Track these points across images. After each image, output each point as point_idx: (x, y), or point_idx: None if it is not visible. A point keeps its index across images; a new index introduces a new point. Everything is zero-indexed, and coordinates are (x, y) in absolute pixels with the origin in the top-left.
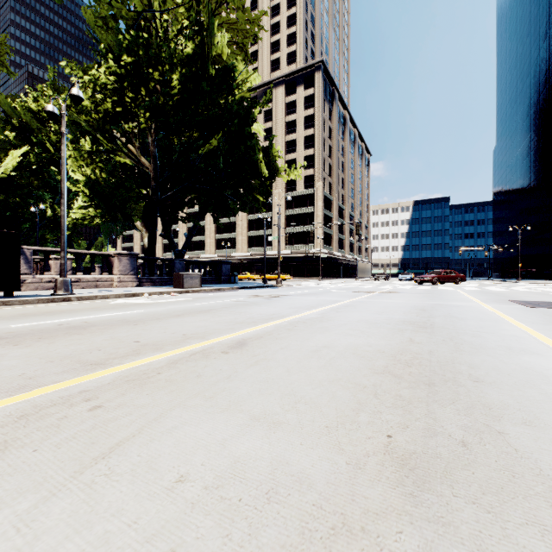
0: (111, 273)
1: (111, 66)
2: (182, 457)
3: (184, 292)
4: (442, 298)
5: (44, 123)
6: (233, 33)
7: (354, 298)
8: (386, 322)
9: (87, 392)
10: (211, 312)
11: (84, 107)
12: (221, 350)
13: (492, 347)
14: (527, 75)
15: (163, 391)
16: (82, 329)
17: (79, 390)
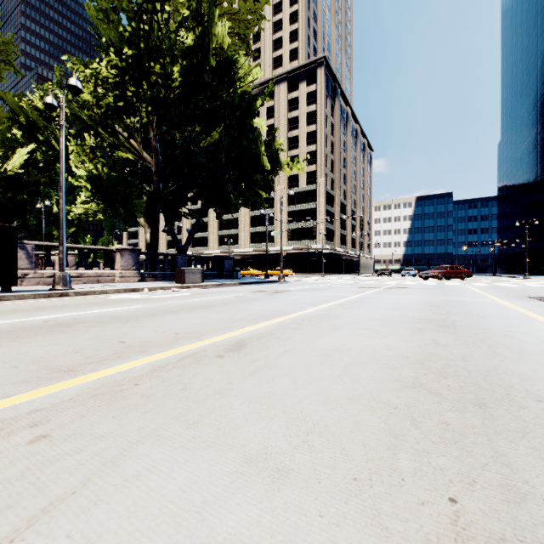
0: (113, 269)
1: (112, 60)
2: (134, 541)
3: (185, 288)
4: (453, 294)
5: (50, 121)
6: (235, 24)
7: (360, 294)
8: (401, 319)
9: (38, 413)
10: (210, 308)
11: (85, 101)
12: (215, 353)
13: (536, 351)
14: (533, 67)
15: (135, 411)
16: (67, 326)
17: (30, 409)
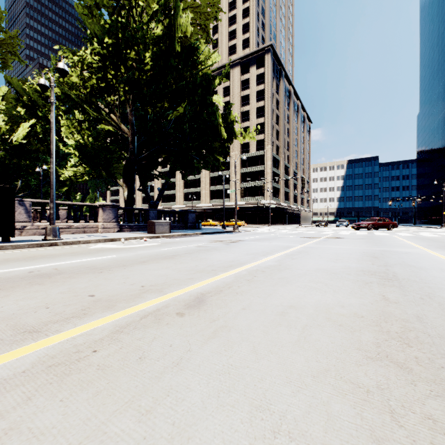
0: (97, 221)
1: (95, 48)
2: None
3: (155, 237)
4: (385, 244)
5: (47, 101)
6: (197, 16)
7: (304, 244)
8: (346, 271)
9: None
10: (175, 258)
11: (73, 83)
12: (176, 310)
13: None
14: None
15: (86, 392)
16: (47, 277)
17: None
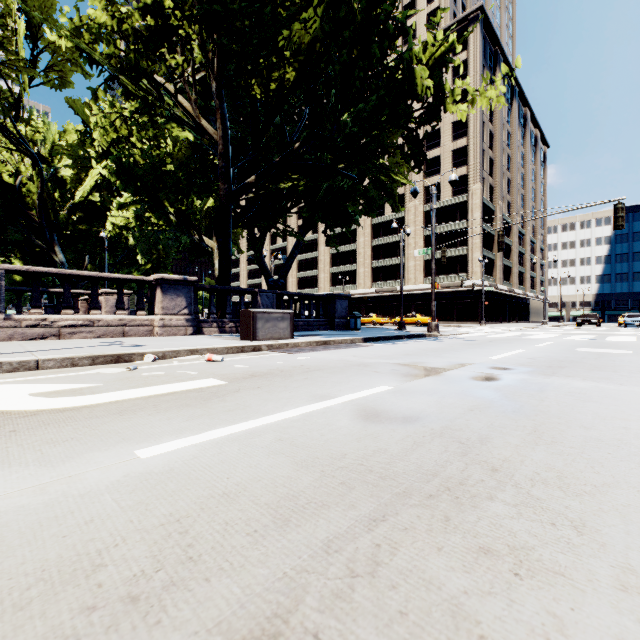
0: (153, 312)
1: None
2: None
3: (248, 350)
4: None
5: None
6: None
7: None
8: None
9: None
10: None
11: (99, 27)
12: None
13: None
14: None
15: None
16: None
17: None
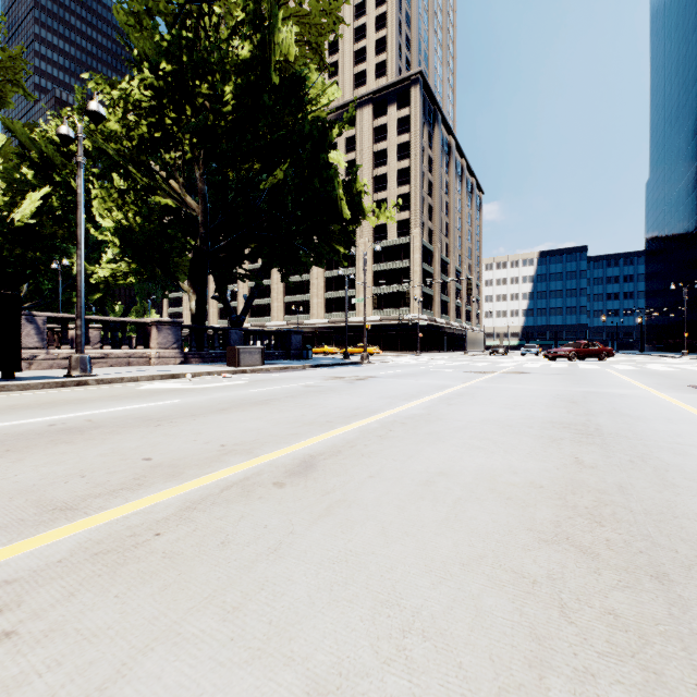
0: (148, 347)
1: (146, 77)
2: None
3: (239, 372)
4: (591, 383)
5: (70, 158)
6: (304, 29)
7: (469, 382)
8: (526, 423)
9: (8, 587)
10: (270, 404)
11: (112, 132)
12: (273, 479)
13: None
14: (693, 83)
15: (149, 585)
16: (78, 432)
17: None
